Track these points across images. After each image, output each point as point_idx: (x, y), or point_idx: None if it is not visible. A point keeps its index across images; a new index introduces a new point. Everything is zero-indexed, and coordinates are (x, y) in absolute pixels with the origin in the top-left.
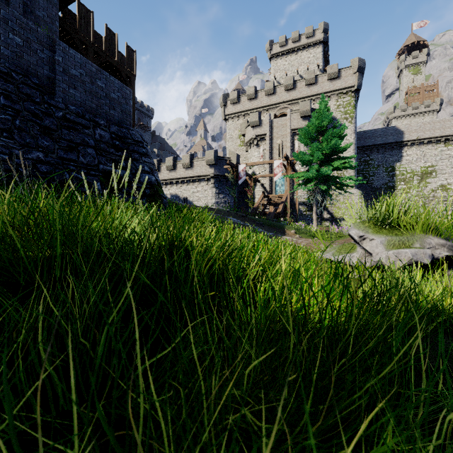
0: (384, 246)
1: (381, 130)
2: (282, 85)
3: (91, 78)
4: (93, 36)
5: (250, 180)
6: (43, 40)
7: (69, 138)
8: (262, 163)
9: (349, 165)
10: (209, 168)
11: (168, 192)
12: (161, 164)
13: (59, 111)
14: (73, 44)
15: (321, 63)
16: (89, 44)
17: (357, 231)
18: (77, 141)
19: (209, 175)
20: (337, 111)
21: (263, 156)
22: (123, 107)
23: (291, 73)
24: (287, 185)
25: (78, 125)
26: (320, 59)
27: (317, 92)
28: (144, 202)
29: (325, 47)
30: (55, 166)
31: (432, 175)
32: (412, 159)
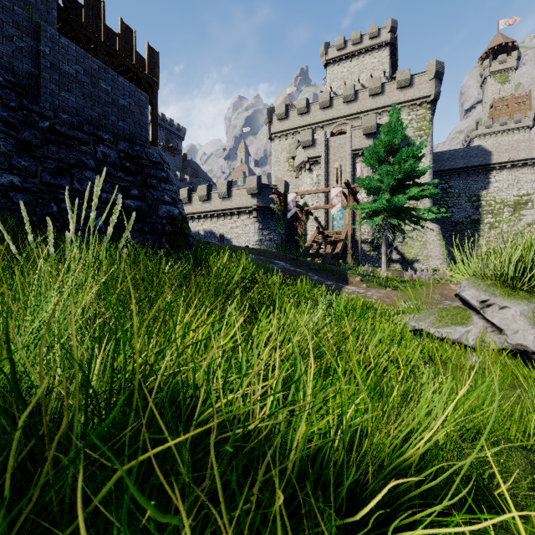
0: (528, 320)
1: (463, 150)
2: (341, 96)
3: (92, 77)
4: (104, 32)
5: (302, 212)
6: (22, 23)
7: (59, 157)
8: (316, 191)
9: (428, 193)
10: (251, 199)
11: (201, 227)
12: (193, 194)
13: (45, 120)
14: (80, 42)
15: (388, 69)
16: (99, 43)
17: (476, 292)
18: (70, 162)
19: (250, 206)
20: (409, 127)
21: (317, 183)
22: (136, 117)
23: (350, 82)
24: (348, 218)
25: (73, 140)
26: (387, 65)
27: (384, 104)
28: (164, 243)
29: (393, 49)
30: (37, 195)
31: (527, 206)
32: (502, 186)
